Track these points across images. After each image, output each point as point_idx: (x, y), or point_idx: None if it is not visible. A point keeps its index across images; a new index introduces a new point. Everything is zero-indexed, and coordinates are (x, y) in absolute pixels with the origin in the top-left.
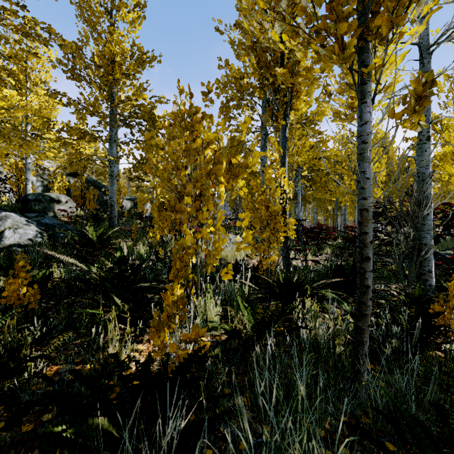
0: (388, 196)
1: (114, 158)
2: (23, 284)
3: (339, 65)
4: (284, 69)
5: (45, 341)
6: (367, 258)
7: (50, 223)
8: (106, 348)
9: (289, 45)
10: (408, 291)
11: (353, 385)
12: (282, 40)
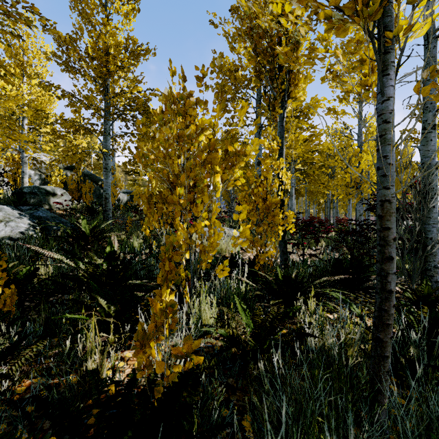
0: None
1: (109, 151)
2: (4, 282)
3: (363, 24)
4: (286, 48)
5: (16, 351)
6: (389, 258)
7: (44, 216)
8: (83, 362)
9: (293, 18)
10: (412, 287)
11: (373, 407)
12: (280, 24)
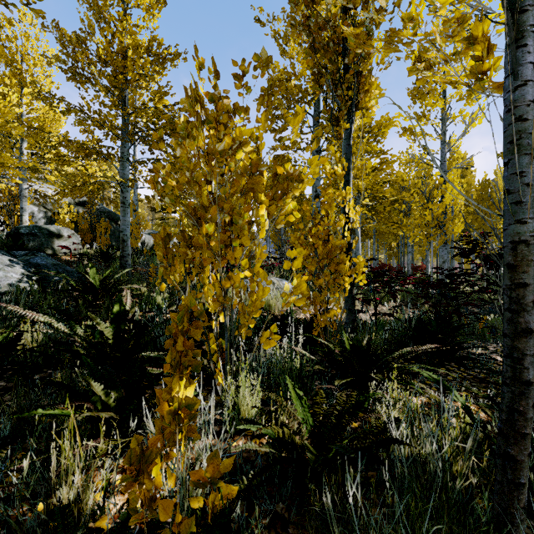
0: (491, 227)
1: (127, 181)
2: None
3: None
4: (358, 29)
5: None
6: (526, 331)
7: (42, 264)
8: (53, 491)
9: None
10: None
11: None
12: (347, 9)
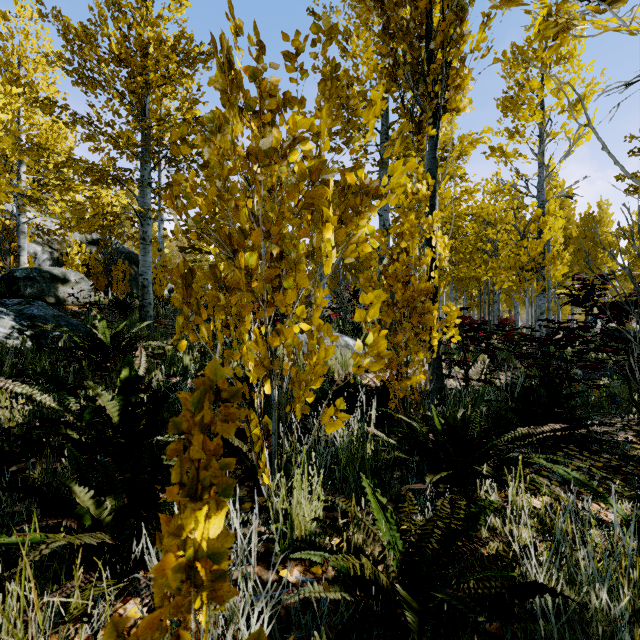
0: (621, 266)
1: (148, 211)
2: None
3: None
4: None
5: None
6: None
7: (40, 315)
8: None
9: None
10: None
11: None
12: None
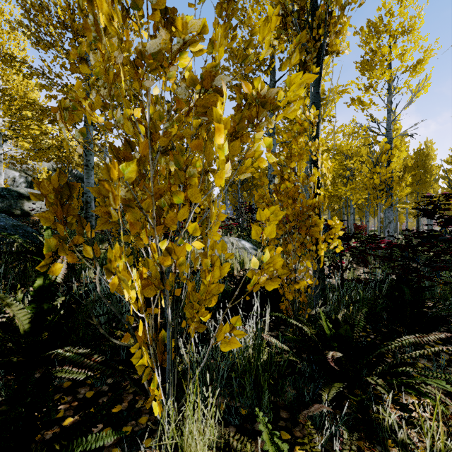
0: None
1: (90, 144)
2: None
3: None
4: None
5: None
6: None
7: (1, 225)
8: None
9: None
10: None
11: None
12: None
